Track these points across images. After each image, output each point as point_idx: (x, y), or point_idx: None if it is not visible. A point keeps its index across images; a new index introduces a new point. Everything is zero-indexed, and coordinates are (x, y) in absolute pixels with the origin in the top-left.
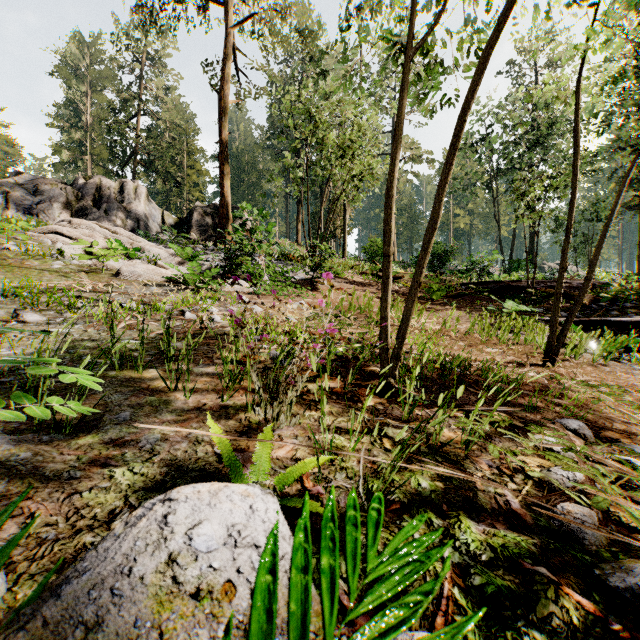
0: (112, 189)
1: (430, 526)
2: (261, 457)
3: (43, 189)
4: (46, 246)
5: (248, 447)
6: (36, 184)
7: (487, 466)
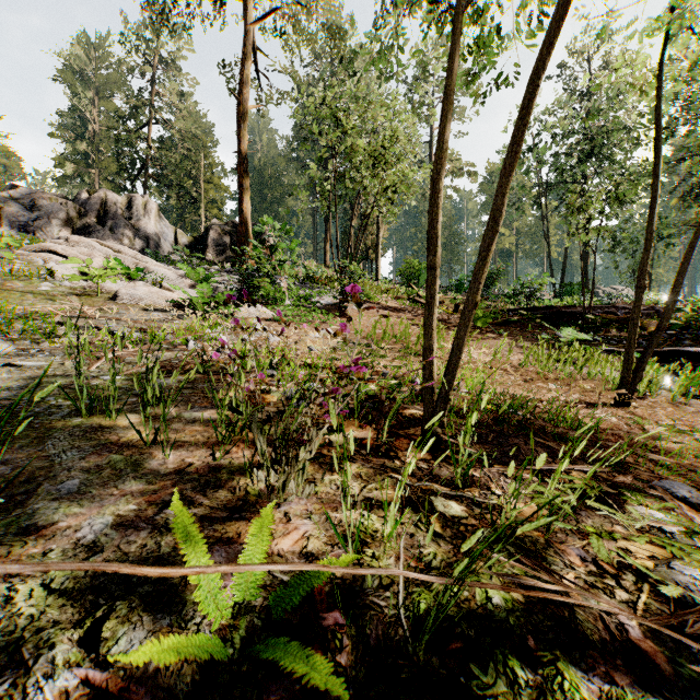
0: (119, 204)
1: (514, 684)
2: (251, 559)
3: (41, 204)
4: (36, 266)
5: (238, 535)
6: (33, 198)
7: (579, 559)
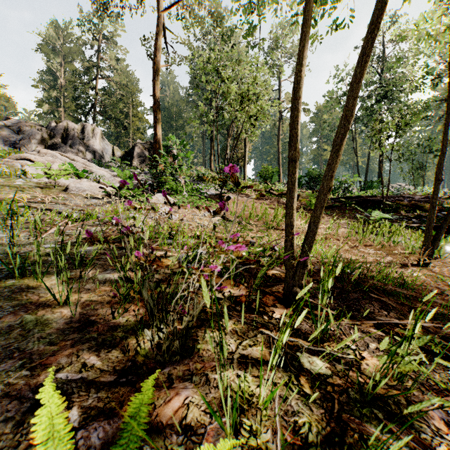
0: (76, 130)
1: None
2: (123, 449)
3: (24, 129)
4: (16, 169)
5: (121, 404)
6: (19, 126)
7: (443, 424)
